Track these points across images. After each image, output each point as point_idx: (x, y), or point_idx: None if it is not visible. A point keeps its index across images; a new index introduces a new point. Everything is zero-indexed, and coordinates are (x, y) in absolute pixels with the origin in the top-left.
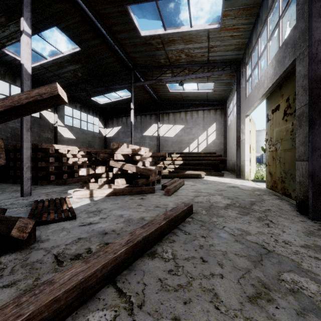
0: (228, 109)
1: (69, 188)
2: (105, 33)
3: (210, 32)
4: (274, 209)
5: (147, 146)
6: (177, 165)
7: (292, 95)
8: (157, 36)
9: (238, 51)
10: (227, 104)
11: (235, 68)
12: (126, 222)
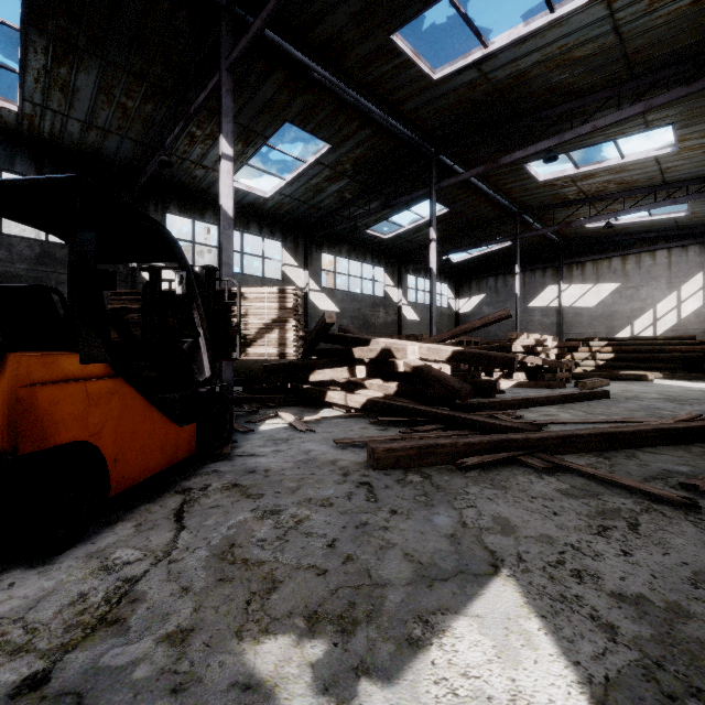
0: None
1: None
2: (486, 189)
3: (659, 157)
4: None
5: (536, 326)
6: (602, 360)
7: None
8: (565, 177)
9: None
10: None
11: None
12: None
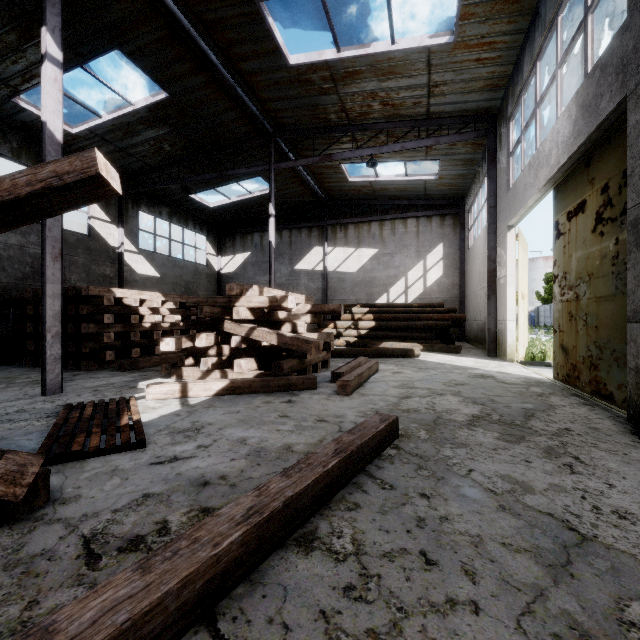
0: (469, 214)
1: (142, 378)
2: (217, 62)
3: (433, 53)
4: (578, 428)
5: (302, 291)
6: (364, 329)
7: (615, 178)
8: (323, 65)
9: (492, 92)
10: (468, 205)
11: (486, 128)
12: (251, 458)
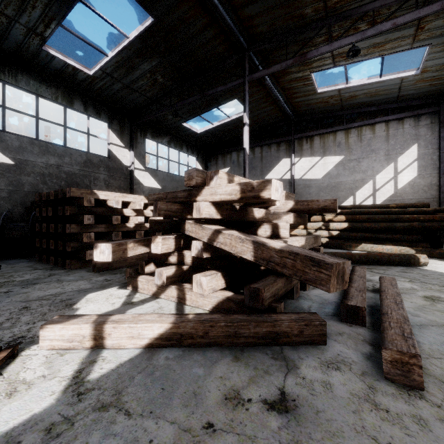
0: None
1: (99, 286)
2: None
3: None
4: None
5: None
6: (335, 230)
7: None
8: None
9: None
10: None
11: None
12: None
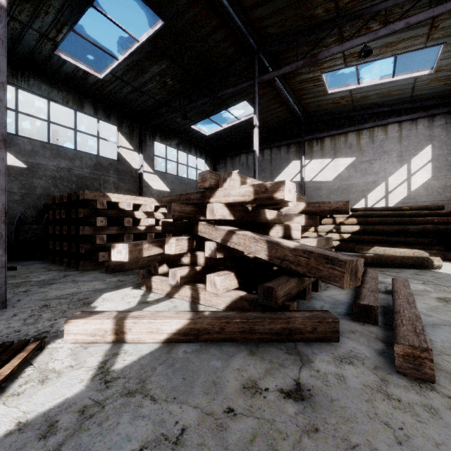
0: None
1: (114, 286)
2: None
3: None
4: None
5: None
6: (346, 233)
7: None
8: None
9: None
10: None
11: None
12: None
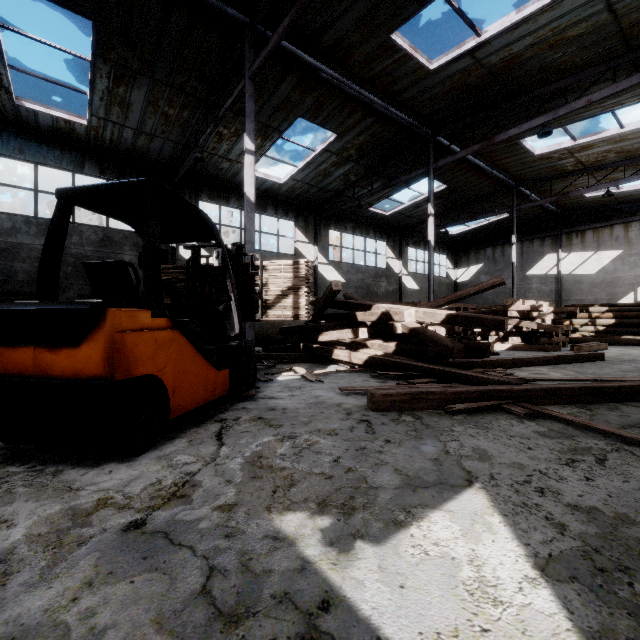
0: None
1: None
2: (483, 165)
3: None
4: None
5: (534, 293)
6: (602, 326)
7: None
8: (561, 149)
9: None
10: None
11: None
12: None
